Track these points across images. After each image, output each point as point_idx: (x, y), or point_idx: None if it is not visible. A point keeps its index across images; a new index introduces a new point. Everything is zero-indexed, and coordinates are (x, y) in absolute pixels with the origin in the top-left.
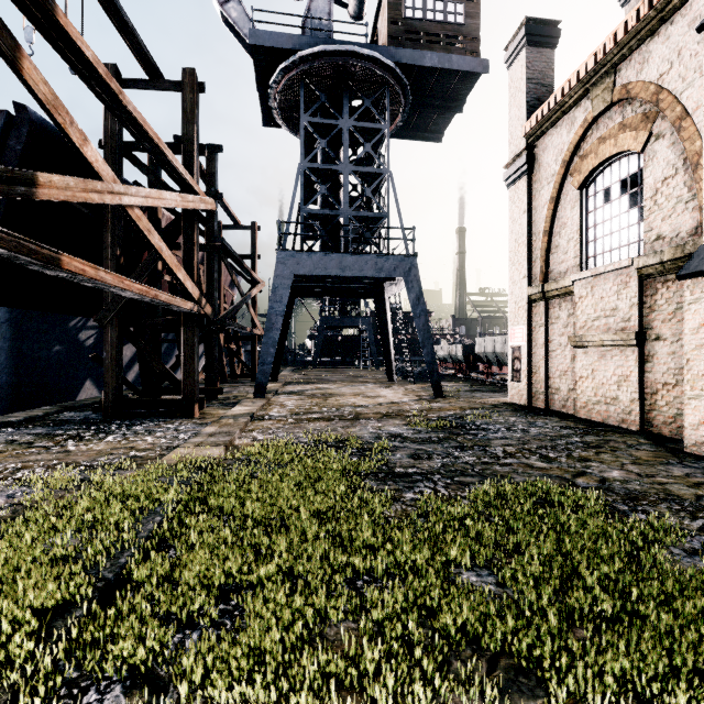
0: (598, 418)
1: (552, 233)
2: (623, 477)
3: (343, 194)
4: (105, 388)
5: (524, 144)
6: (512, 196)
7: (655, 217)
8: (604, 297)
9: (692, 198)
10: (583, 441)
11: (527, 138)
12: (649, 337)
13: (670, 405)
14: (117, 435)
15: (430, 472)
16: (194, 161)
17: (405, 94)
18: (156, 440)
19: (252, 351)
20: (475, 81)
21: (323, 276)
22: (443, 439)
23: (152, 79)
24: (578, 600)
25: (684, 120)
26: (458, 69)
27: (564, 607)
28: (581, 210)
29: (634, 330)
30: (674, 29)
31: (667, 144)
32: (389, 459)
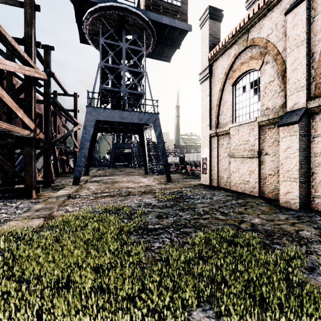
0: (241, 190)
1: (220, 106)
2: (261, 222)
3: (122, 80)
4: None
5: (208, 64)
6: (202, 88)
7: (265, 99)
8: (243, 135)
9: (281, 91)
10: (237, 202)
11: (209, 61)
12: (262, 153)
13: (271, 184)
14: None
15: (167, 226)
16: (32, 49)
17: (153, 35)
18: None
19: (74, 160)
20: (185, 35)
21: (112, 122)
22: (173, 205)
23: None
24: None
25: (278, 55)
26: (178, 27)
27: None
28: (233, 95)
29: (256, 150)
30: (274, 14)
31: (270, 66)
32: (145, 219)
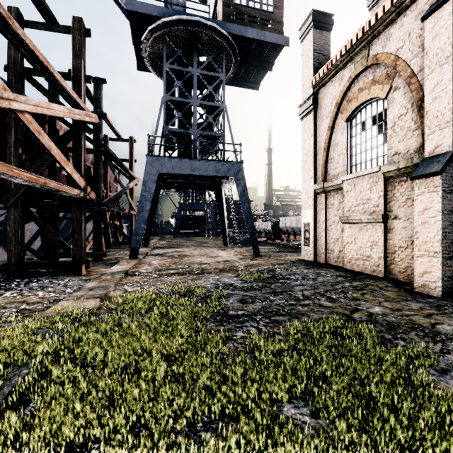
0: (358, 269)
1: (329, 150)
2: (382, 312)
3: (193, 119)
4: (8, 254)
5: (311, 92)
6: (303, 125)
7: (393, 140)
8: (362, 191)
9: (417, 128)
10: (352, 285)
11: (313, 87)
12: (390, 217)
13: (403, 260)
14: (14, 291)
15: (254, 313)
16: (81, 85)
17: (235, 55)
18: (46, 294)
19: (130, 226)
20: (280, 51)
21: (180, 175)
22: (262, 287)
23: (48, 23)
24: (377, 428)
25: (412, 78)
26: (269, 41)
27: (368, 438)
28: (347, 135)
29: (381, 212)
30: (406, 19)
31: (401, 93)
32: (225, 304)
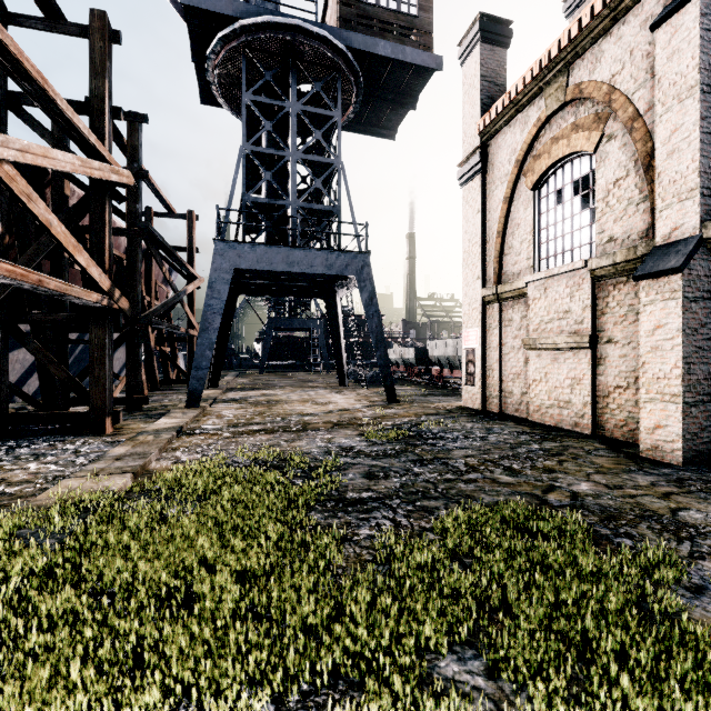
0: (552, 422)
1: (506, 234)
2: (593, 491)
3: (291, 183)
4: None
5: (478, 142)
6: (465, 195)
7: (607, 218)
8: (557, 299)
9: (643, 200)
10: (543, 448)
11: (481, 136)
12: (601, 339)
13: (622, 408)
14: None
15: (388, 496)
16: (105, 123)
17: (357, 82)
18: (42, 468)
19: (189, 354)
20: (428, 78)
21: (269, 272)
22: (400, 451)
23: (49, 18)
24: (599, 697)
25: (636, 121)
26: (411, 62)
27: None
28: (534, 211)
29: (587, 333)
30: (626, 29)
31: (618, 145)
32: (340, 480)
